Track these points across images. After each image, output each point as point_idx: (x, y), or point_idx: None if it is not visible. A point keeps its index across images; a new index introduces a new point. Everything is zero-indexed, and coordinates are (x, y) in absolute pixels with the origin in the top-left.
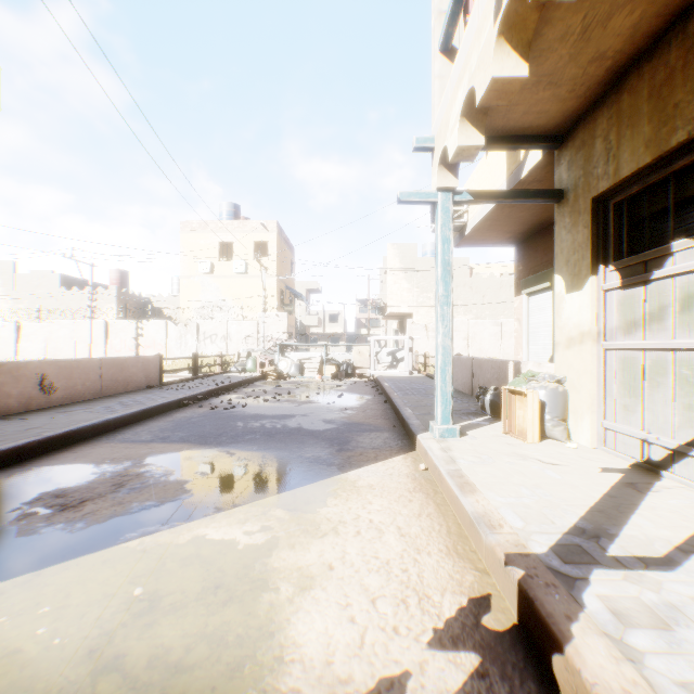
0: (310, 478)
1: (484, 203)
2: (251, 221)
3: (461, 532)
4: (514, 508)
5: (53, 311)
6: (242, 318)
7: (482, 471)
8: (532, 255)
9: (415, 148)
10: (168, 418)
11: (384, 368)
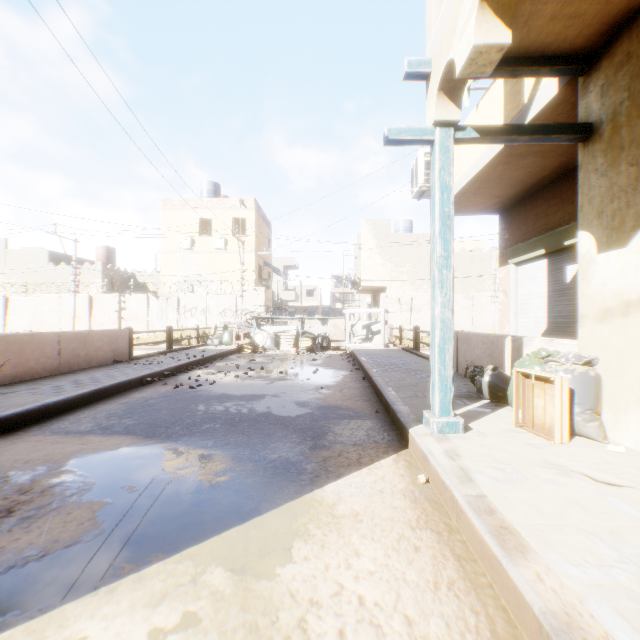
0: (273, 498)
1: (491, 143)
2: (229, 199)
3: (516, 635)
4: (610, 597)
5: (42, 286)
6: (221, 292)
7: (516, 498)
8: (521, 221)
9: (407, 74)
10: (124, 398)
11: (359, 341)
